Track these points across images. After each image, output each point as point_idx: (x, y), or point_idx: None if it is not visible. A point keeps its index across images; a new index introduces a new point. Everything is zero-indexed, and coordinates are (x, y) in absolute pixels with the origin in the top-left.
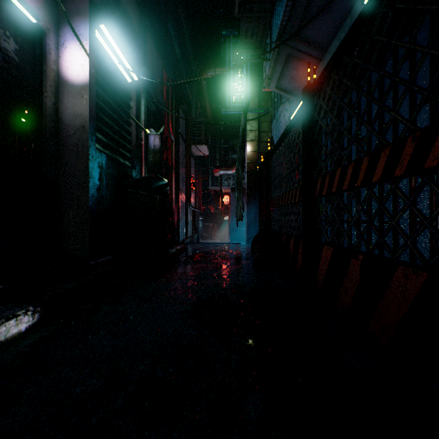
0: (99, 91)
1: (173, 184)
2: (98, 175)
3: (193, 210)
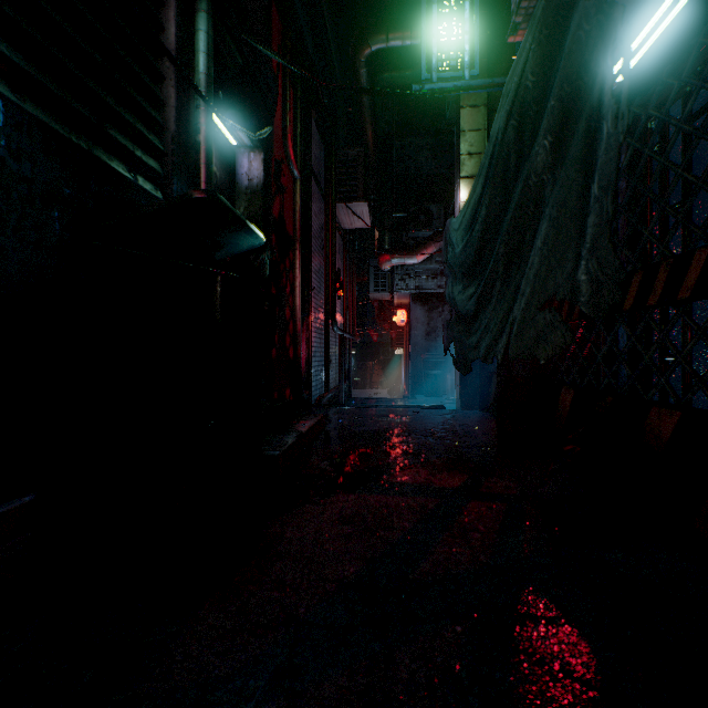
0: None
1: (296, 276)
2: None
3: (339, 336)
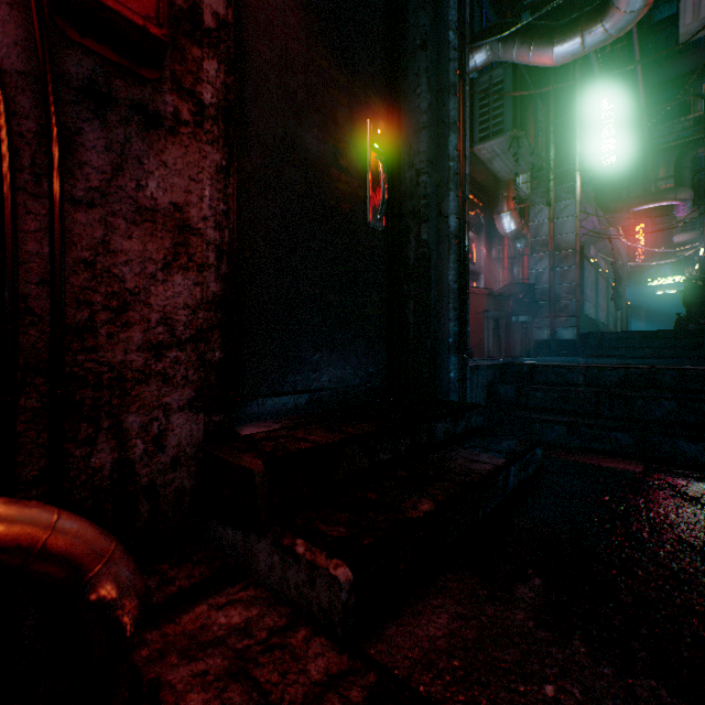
0: None
1: None
2: None
3: None
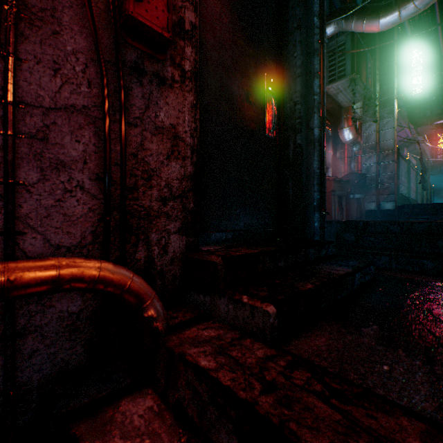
0: None
1: None
2: None
3: None
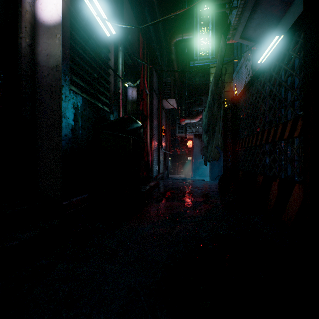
0: (76, 36)
1: (147, 130)
2: (72, 116)
3: (164, 152)
